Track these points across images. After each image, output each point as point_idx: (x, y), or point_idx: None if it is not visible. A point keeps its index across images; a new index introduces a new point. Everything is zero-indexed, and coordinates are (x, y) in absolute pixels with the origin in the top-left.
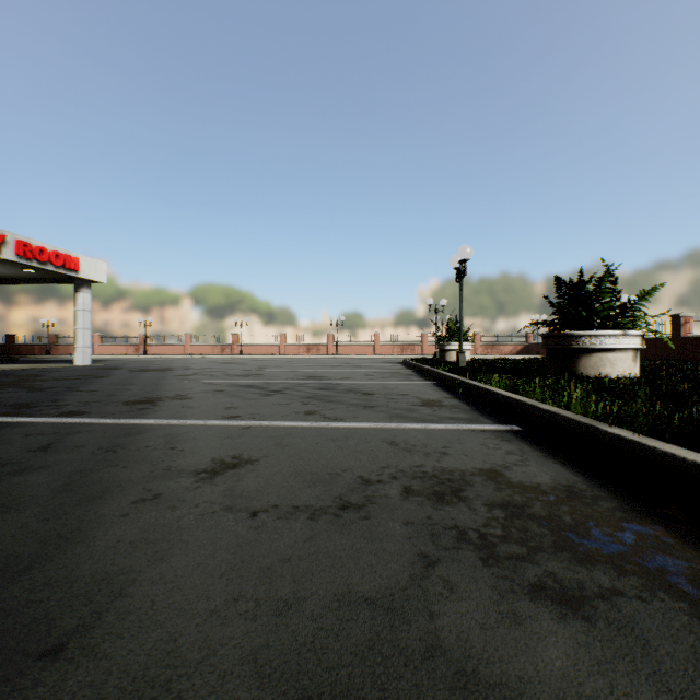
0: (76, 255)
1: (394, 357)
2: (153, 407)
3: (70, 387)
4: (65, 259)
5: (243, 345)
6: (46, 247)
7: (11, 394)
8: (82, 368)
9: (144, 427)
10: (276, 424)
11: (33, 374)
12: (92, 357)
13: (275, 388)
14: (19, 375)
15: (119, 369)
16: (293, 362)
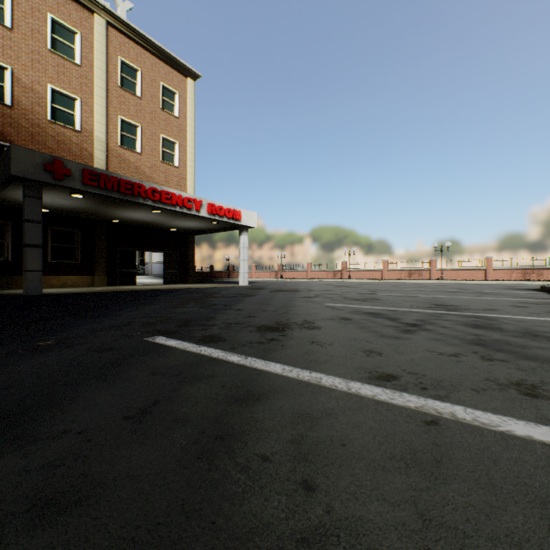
0: (239, 209)
1: (514, 282)
2: (281, 338)
3: (226, 305)
4: (233, 213)
5: (350, 270)
6: (223, 206)
7: (188, 309)
8: (242, 287)
9: (268, 381)
10: (490, 425)
11: (213, 292)
12: (250, 279)
13: (407, 320)
14: (205, 292)
15: (263, 289)
16: (400, 286)
